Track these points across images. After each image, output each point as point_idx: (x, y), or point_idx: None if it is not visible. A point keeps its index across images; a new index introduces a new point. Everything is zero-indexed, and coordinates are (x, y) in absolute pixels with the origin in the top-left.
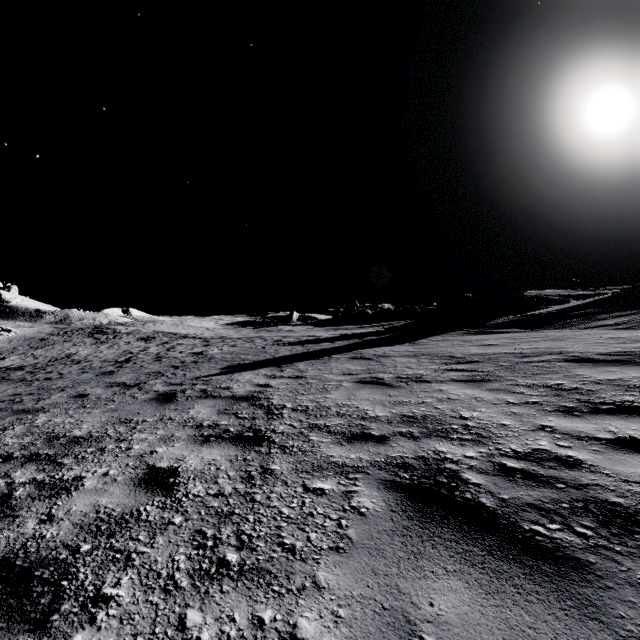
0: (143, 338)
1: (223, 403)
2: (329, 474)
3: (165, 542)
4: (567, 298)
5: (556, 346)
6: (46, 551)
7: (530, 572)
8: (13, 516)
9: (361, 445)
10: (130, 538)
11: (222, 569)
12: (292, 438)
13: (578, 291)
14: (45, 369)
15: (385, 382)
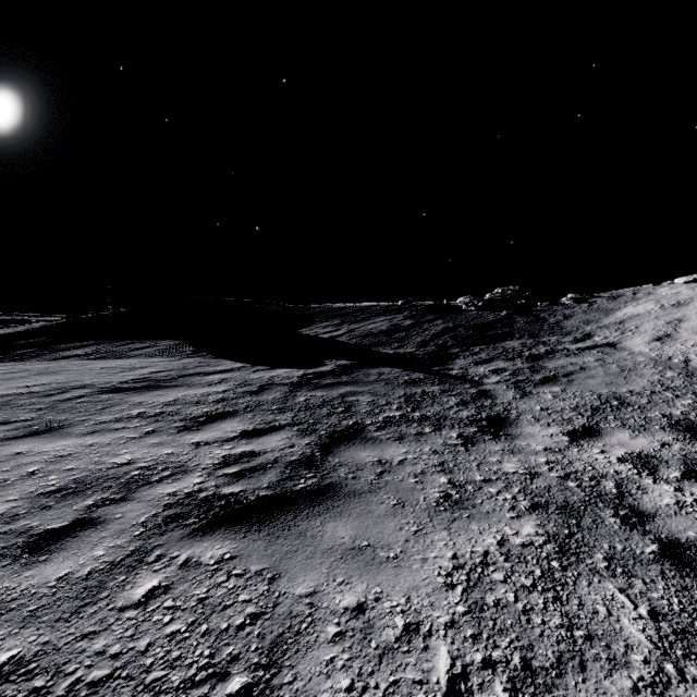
0: None
1: None
2: (123, 579)
3: None
4: None
5: (65, 380)
6: None
7: (331, 499)
8: None
9: (77, 541)
10: None
11: (255, 691)
12: None
13: None
14: None
15: None
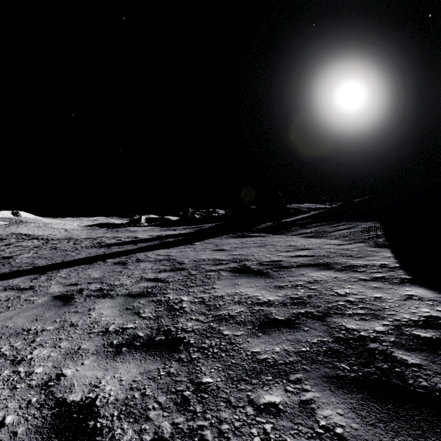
0: None
1: None
2: None
3: None
4: (312, 210)
5: (251, 253)
6: None
7: None
8: None
9: None
10: None
11: None
12: None
13: (320, 205)
14: None
15: (74, 297)
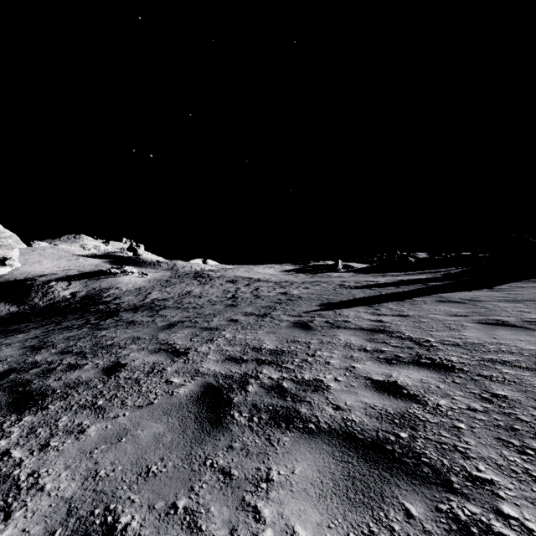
0: (230, 281)
1: (360, 333)
2: None
3: (477, 443)
4: None
5: None
6: (371, 432)
7: None
8: (306, 401)
9: None
10: (435, 434)
11: None
12: (481, 368)
13: None
14: (183, 301)
15: (516, 325)
